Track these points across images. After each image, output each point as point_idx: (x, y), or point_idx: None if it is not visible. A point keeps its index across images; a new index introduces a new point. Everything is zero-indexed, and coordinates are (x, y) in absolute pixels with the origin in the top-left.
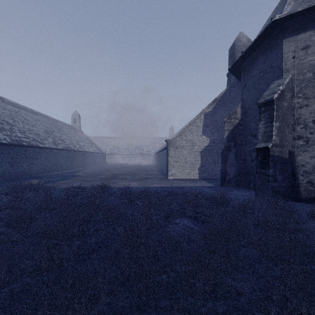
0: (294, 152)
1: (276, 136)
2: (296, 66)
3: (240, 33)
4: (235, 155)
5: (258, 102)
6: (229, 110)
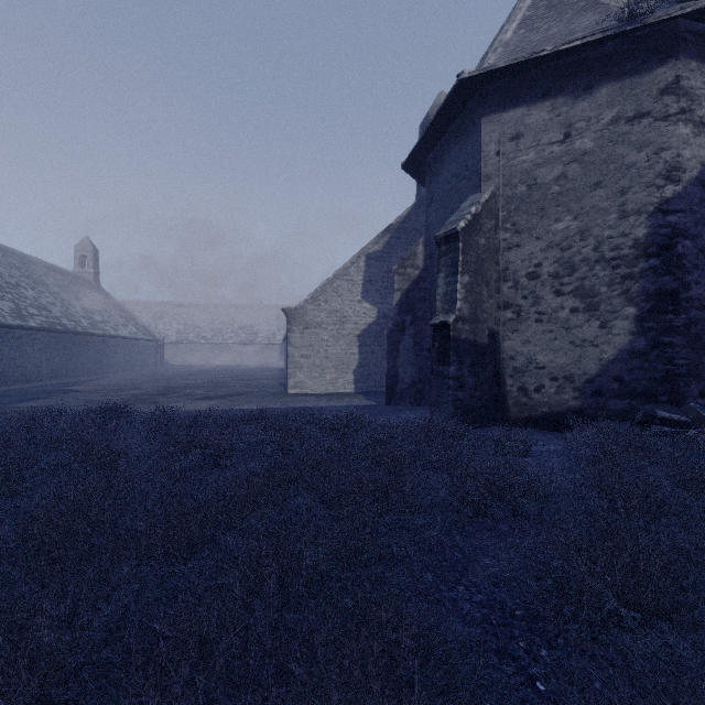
0: (498, 334)
1: (463, 301)
2: (501, 170)
3: (440, 94)
4: (413, 342)
5: (436, 235)
6: None
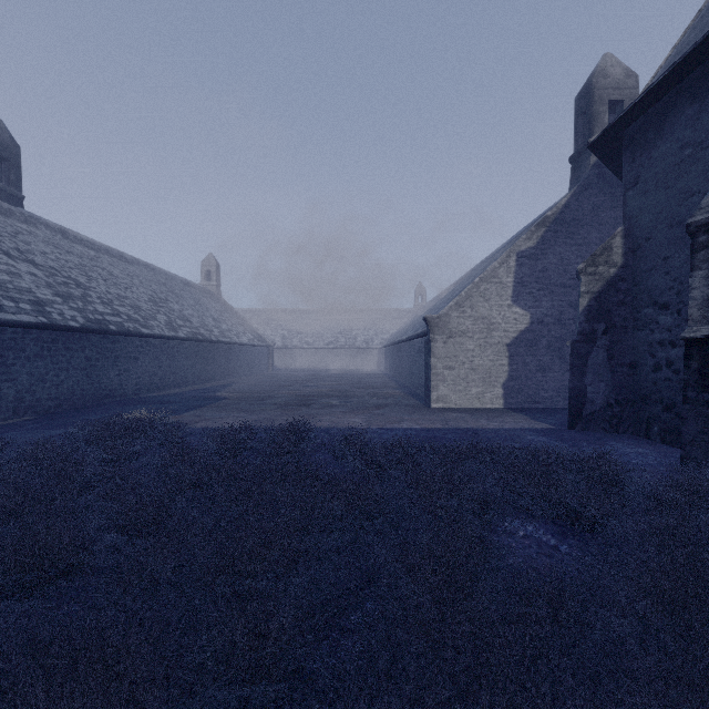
0: None
1: None
2: None
3: (605, 56)
4: (606, 355)
5: (689, 222)
6: (578, 245)
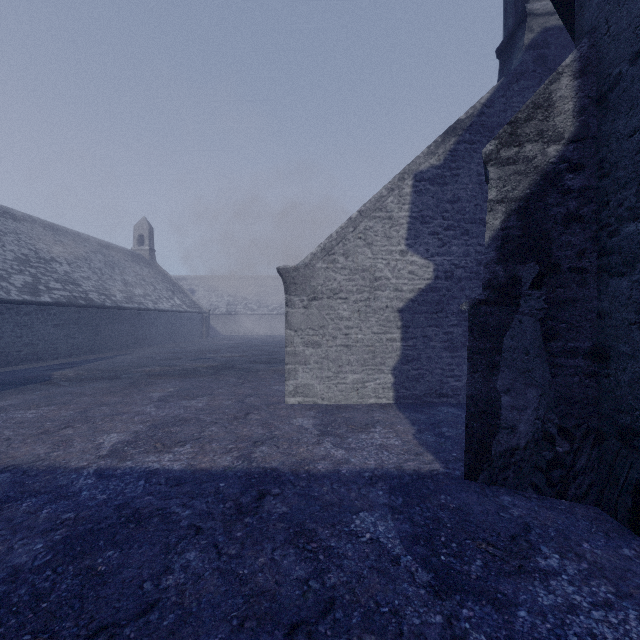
0: None
1: None
2: None
3: None
4: (541, 330)
5: None
6: None
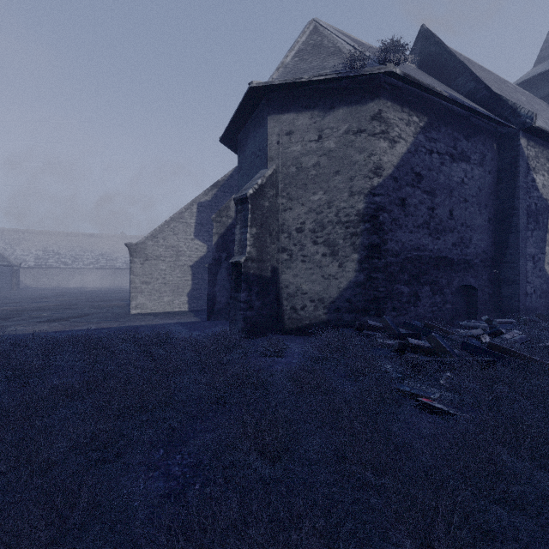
0: (278, 269)
1: (252, 246)
2: (280, 155)
3: None
4: (227, 273)
5: (234, 197)
6: None
